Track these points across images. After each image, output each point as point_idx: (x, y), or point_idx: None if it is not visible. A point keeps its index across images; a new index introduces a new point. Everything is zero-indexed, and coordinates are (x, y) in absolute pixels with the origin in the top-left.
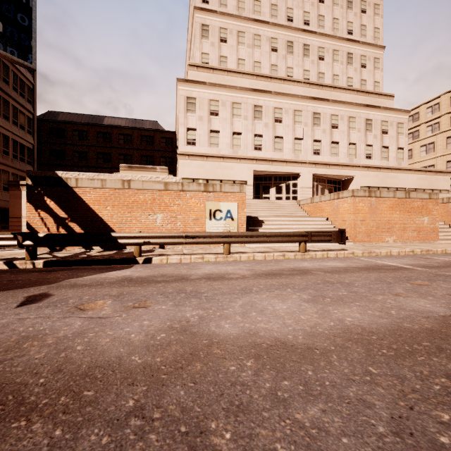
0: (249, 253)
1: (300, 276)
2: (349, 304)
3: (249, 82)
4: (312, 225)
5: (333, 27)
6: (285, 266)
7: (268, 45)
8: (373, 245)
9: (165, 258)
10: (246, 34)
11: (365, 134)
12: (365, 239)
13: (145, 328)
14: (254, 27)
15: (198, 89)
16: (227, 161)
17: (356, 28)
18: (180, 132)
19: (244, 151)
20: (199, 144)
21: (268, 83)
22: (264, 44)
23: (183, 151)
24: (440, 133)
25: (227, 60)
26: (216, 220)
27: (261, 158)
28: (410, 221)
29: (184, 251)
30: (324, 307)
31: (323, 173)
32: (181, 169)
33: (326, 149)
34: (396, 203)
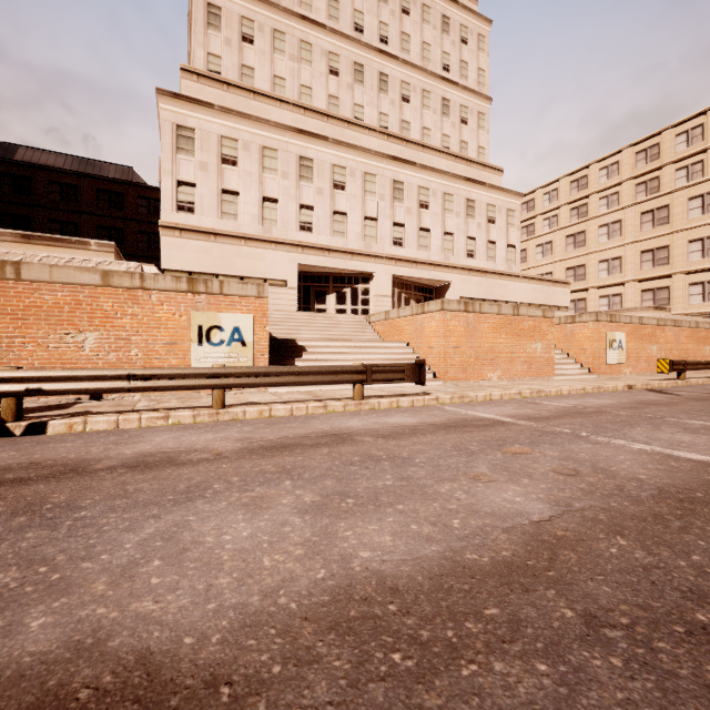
0: (263, 404)
1: (329, 448)
2: (384, 511)
3: (291, 118)
4: (384, 355)
5: (423, 56)
6: (317, 427)
7: (325, 63)
8: (470, 385)
9: (79, 421)
10: (288, 38)
11: (466, 221)
12: (460, 375)
13: None
14: (300, 29)
15: (199, 115)
16: (254, 246)
17: (454, 64)
18: (164, 186)
19: (282, 231)
20: (200, 212)
21: (324, 124)
22: (318, 60)
23: (170, 222)
24: (559, 230)
25: (254, 74)
26: (212, 345)
27: (311, 244)
28: (519, 349)
29: (139, 405)
30: (331, 524)
31: (407, 275)
32: (166, 253)
33: (412, 238)
34: (501, 322)
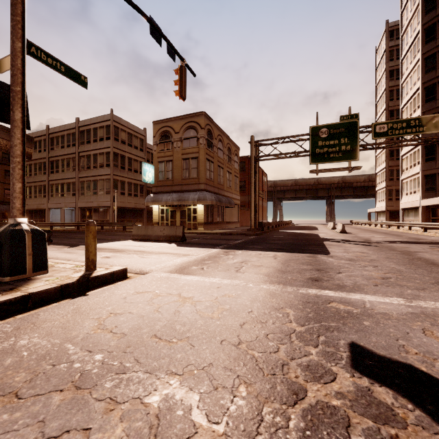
0: None
1: None
2: None
3: None
4: None
5: None
6: None
7: None
8: None
9: None
10: None
11: None
12: None
13: (418, 250)
14: None
15: None
16: None
17: None
18: None
19: None
20: None
21: None
22: None
23: None
24: None
25: None
26: None
27: None
28: None
29: None
30: None
31: None
32: None
33: None
34: None
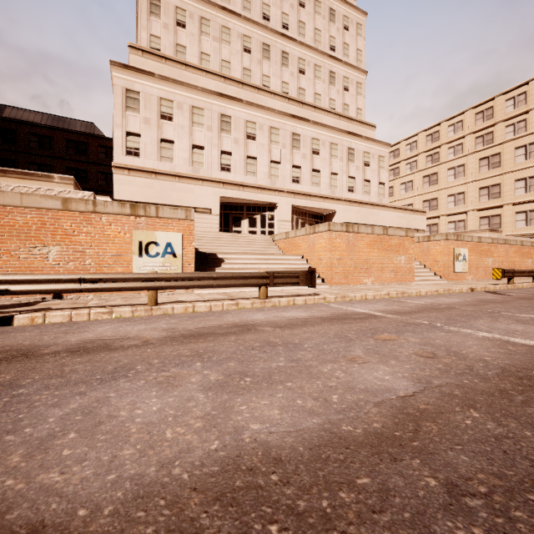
0: (188, 302)
1: (236, 336)
2: (276, 388)
3: (214, 84)
4: (284, 265)
5: (315, 39)
6: (228, 319)
7: (240, 43)
8: (351, 288)
9: (40, 315)
10: (212, 24)
11: (347, 164)
12: (342, 281)
13: None
14: (221, 17)
15: (143, 81)
16: (185, 182)
17: (338, 45)
18: (116, 136)
19: (207, 171)
20: (144, 156)
21: (240, 90)
22: (235, 41)
23: (120, 163)
24: (418, 172)
25: (186, 51)
26: (150, 256)
27: (229, 181)
28: (388, 261)
29: (90, 303)
30: (229, 400)
31: (303, 205)
32: (117, 187)
33: (307, 177)
34: (374, 240)
